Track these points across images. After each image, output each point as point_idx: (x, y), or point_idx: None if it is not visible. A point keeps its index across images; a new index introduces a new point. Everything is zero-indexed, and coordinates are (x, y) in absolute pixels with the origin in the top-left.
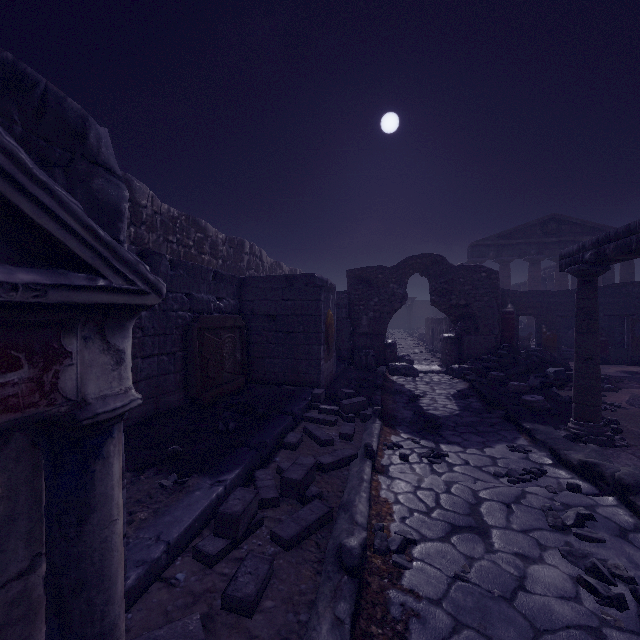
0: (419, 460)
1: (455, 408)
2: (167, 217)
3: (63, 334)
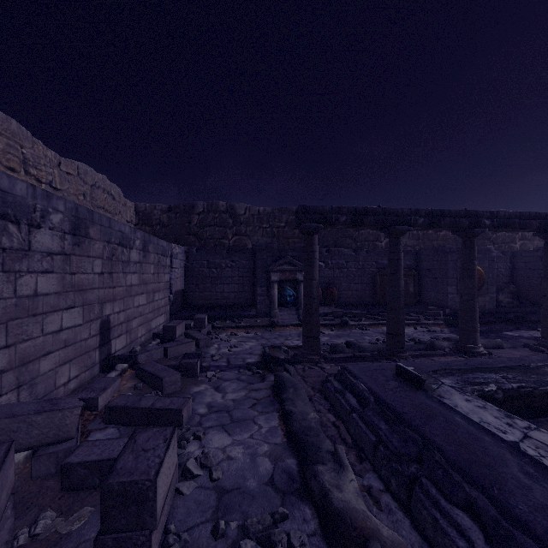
0: (421, 331)
1: (535, 336)
2: None
3: (296, 272)
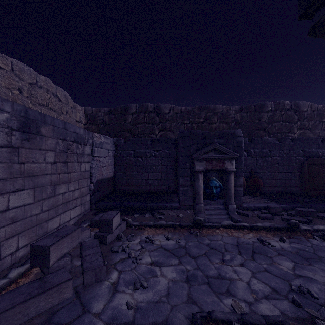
0: None
1: None
2: (322, 110)
3: (225, 161)
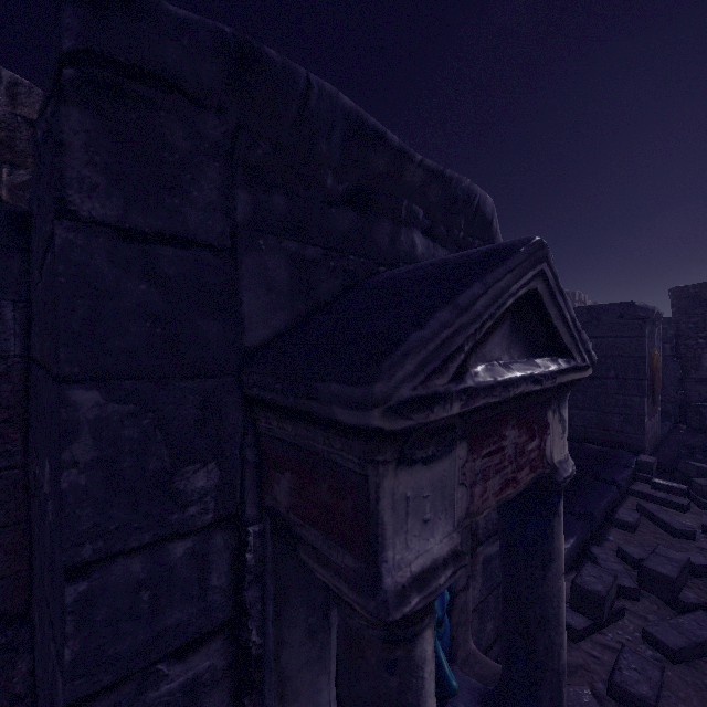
0: None
1: None
2: None
3: (547, 409)
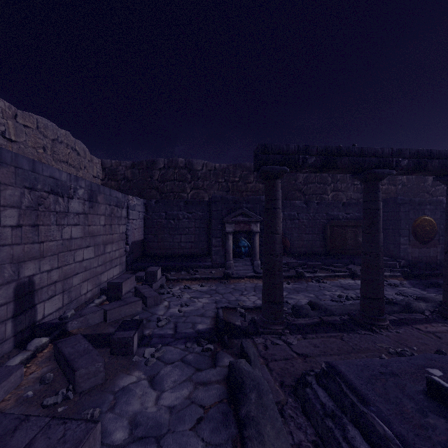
0: None
1: None
2: None
3: (251, 223)
